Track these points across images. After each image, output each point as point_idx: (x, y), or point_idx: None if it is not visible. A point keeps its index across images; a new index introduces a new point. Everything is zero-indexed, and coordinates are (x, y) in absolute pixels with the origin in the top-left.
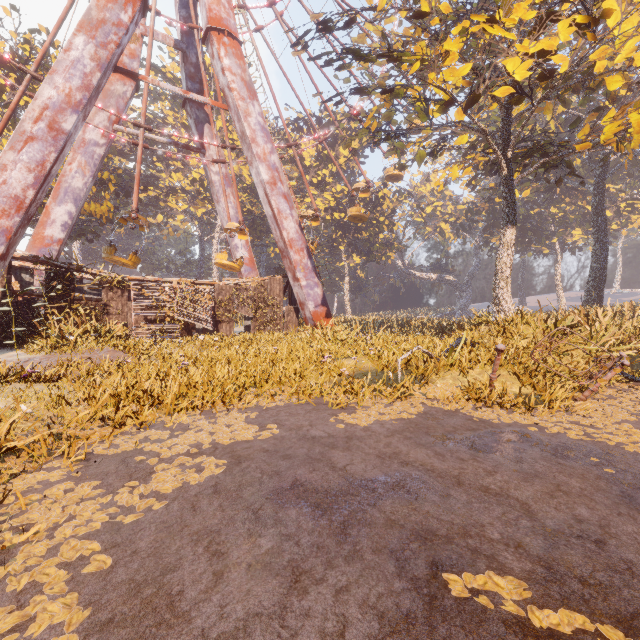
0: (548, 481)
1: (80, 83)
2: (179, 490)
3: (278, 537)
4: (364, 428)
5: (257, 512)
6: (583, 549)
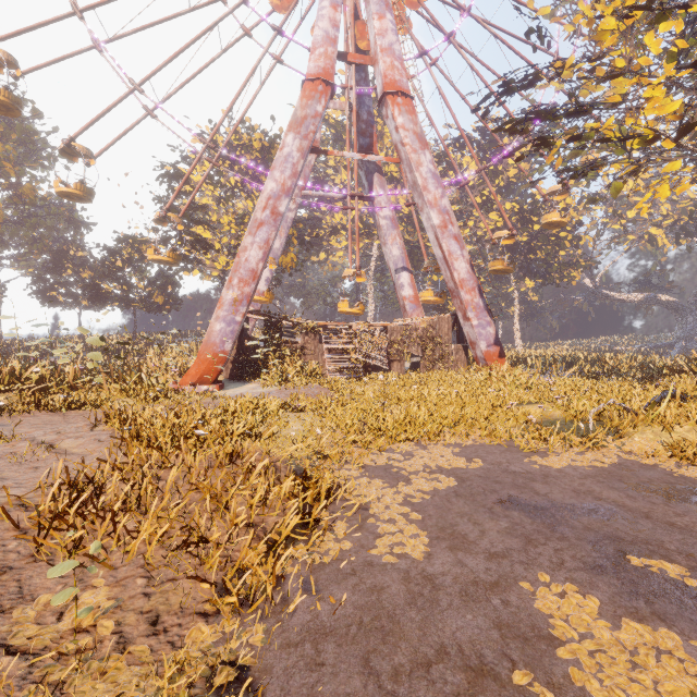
0: None
1: (290, 172)
2: (433, 491)
3: (510, 523)
4: (558, 470)
5: (491, 509)
6: None
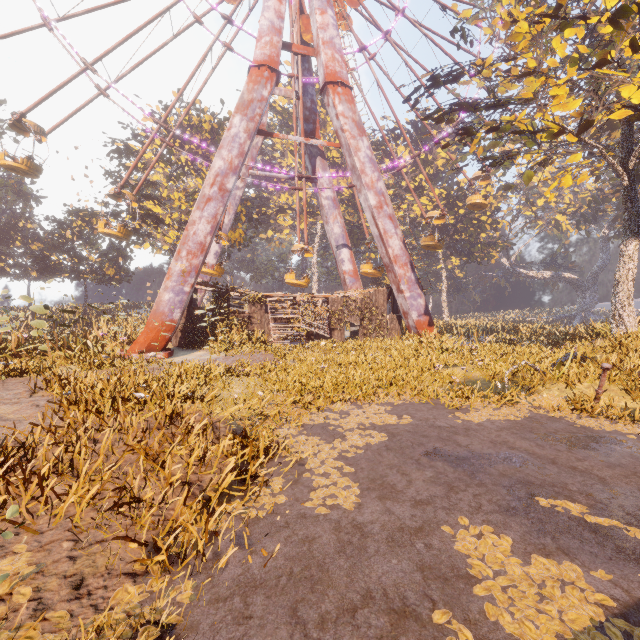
0: (628, 469)
1: (237, 152)
2: (366, 446)
3: (435, 472)
4: (477, 424)
5: (418, 461)
6: (635, 502)
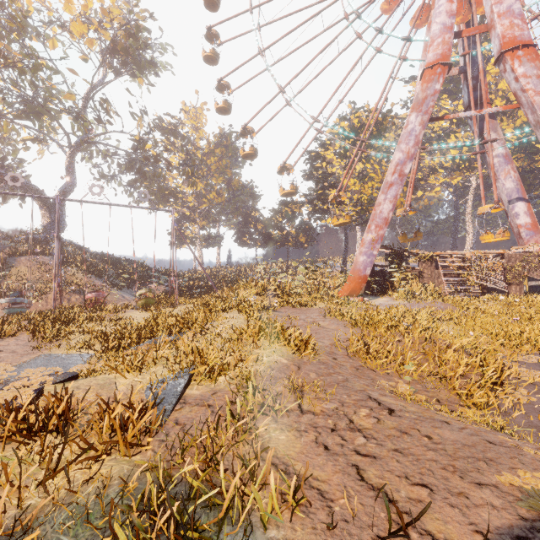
0: None
1: (413, 143)
2: None
3: None
4: None
5: None
6: None
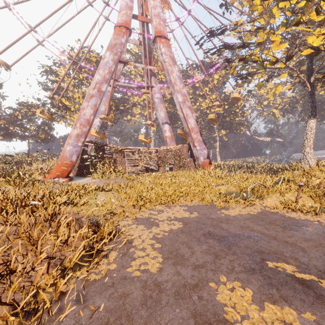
0: (316, 242)
1: (108, 71)
2: (170, 230)
3: (208, 246)
4: (233, 216)
5: (198, 239)
6: (323, 263)
